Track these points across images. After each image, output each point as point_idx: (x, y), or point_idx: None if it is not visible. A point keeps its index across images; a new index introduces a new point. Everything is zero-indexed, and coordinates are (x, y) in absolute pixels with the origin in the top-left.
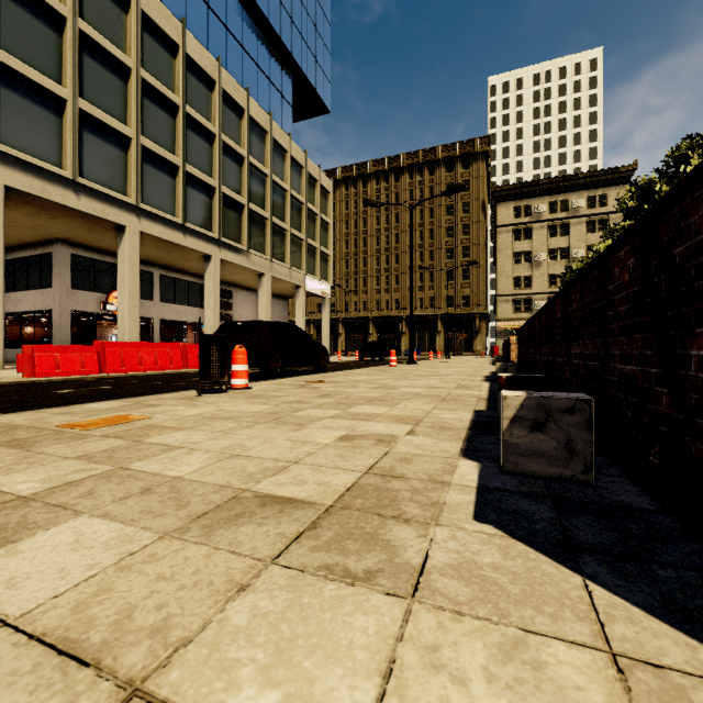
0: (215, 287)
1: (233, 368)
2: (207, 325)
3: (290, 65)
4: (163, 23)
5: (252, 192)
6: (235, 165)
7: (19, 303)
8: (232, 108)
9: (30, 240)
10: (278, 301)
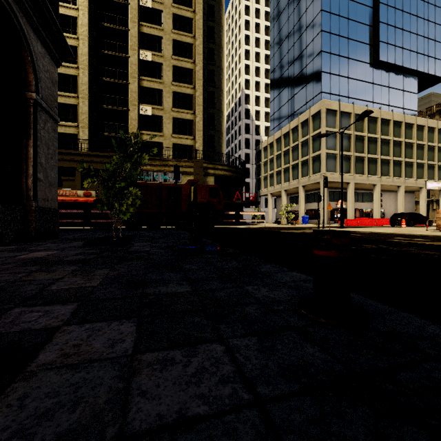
0: (378, 196)
1: (402, 223)
2: (374, 210)
3: (416, 74)
4: (360, 112)
5: (394, 152)
6: (386, 144)
7: (311, 206)
8: (385, 122)
9: (317, 188)
10: (407, 194)
